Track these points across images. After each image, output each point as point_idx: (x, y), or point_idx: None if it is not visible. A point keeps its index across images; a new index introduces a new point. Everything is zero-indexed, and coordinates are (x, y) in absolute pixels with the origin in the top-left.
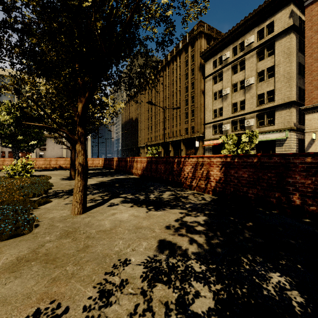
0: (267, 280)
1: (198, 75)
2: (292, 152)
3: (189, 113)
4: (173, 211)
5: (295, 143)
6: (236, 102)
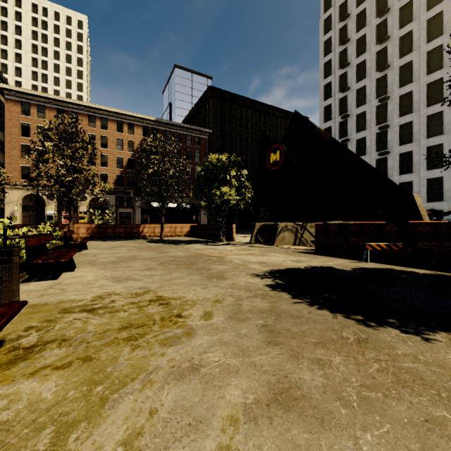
0: None
1: None
2: None
3: None
4: None
5: None
6: None
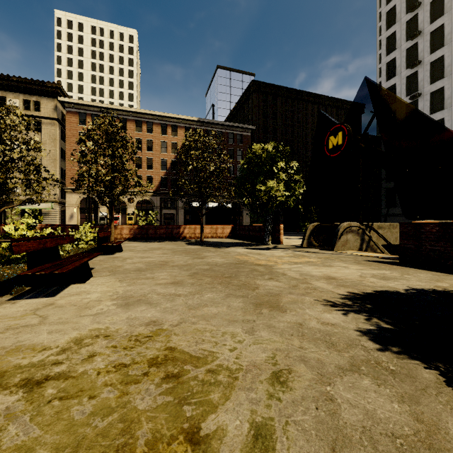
0: None
1: None
2: (57, 221)
3: None
4: None
5: (59, 213)
6: None
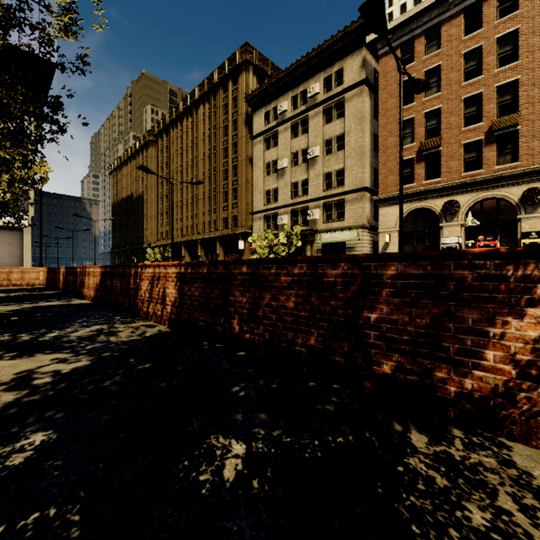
0: (13, 443)
1: (242, 131)
2: None
3: (229, 193)
4: (42, 358)
5: (369, 247)
6: (297, 181)
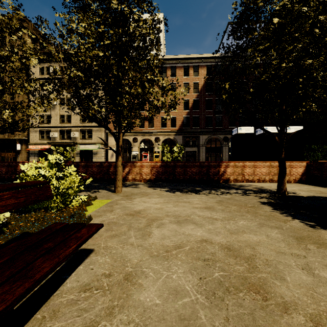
0: None
1: None
2: (102, 159)
3: None
4: None
5: (104, 153)
6: (64, 114)
